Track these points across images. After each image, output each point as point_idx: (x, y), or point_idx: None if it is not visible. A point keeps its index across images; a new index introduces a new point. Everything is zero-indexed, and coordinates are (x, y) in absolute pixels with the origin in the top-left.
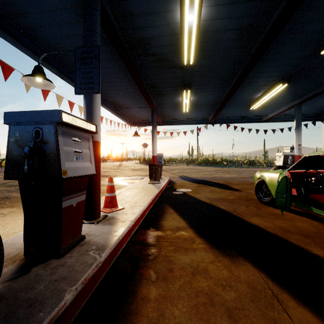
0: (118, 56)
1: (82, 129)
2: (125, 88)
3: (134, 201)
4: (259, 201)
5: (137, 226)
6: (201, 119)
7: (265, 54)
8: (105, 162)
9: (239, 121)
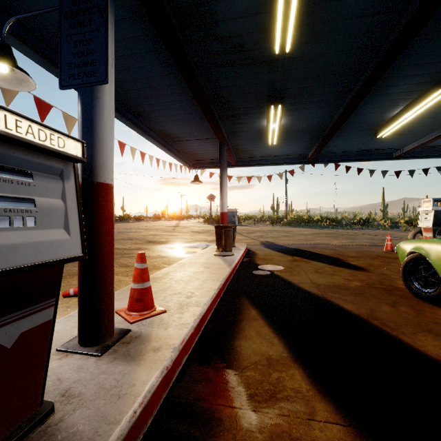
0: (162, 45)
1: (31, 146)
2: (178, 107)
3: (188, 293)
4: (412, 294)
5: (187, 354)
6: (295, 156)
7: (425, 25)
8: (158, 221)
9: (354, 159)
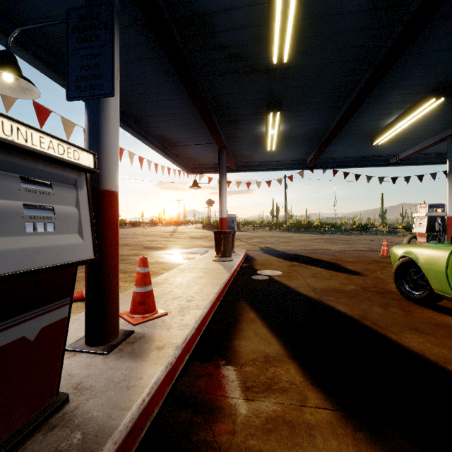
0: (162, 53)
1: (52, 159)
2: (177, 112)
3: (188, 297)
4: (403, 296)
5: (188, 353)
6: (293, 162)
7: (414, 41)
8: (154, 226)
9: (352, 165)
